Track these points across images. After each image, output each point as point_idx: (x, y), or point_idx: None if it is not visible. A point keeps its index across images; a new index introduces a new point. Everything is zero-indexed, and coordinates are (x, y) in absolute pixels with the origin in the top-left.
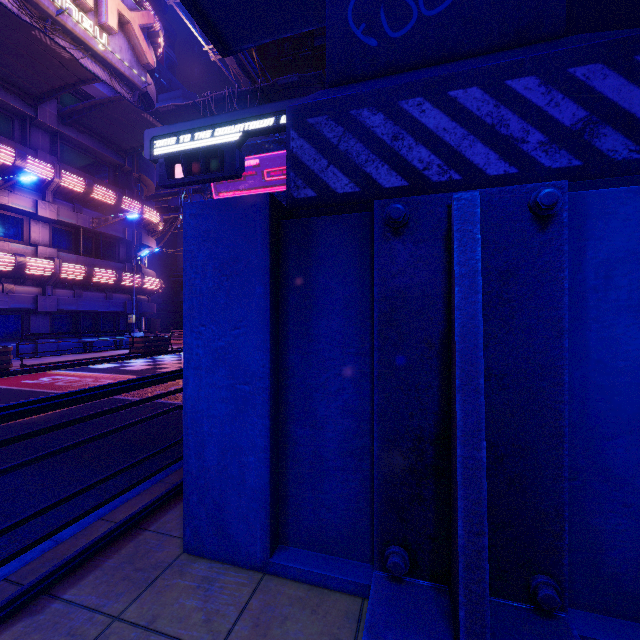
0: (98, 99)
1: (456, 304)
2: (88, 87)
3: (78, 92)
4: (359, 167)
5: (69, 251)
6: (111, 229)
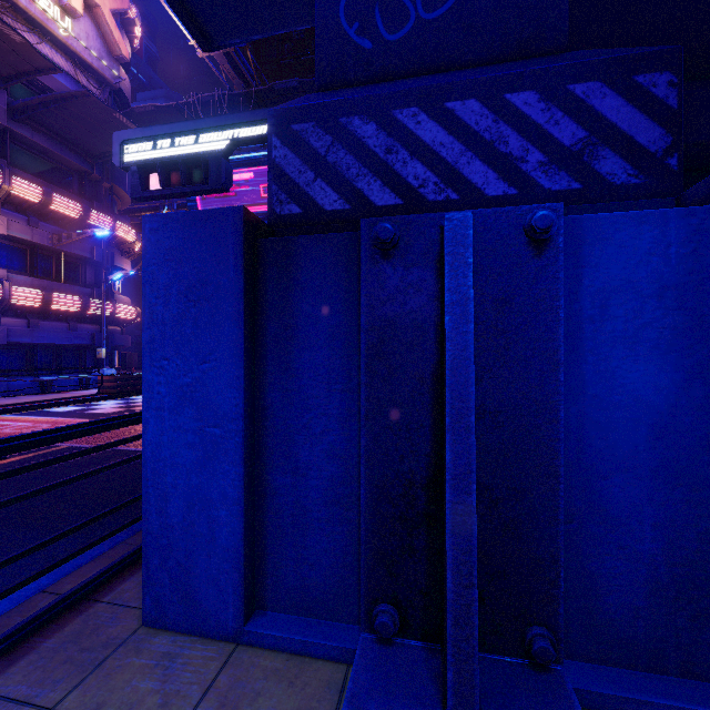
0: (58, 93)
1: (447, 334)
2: (46, 78)
3: (33, 83)
4: (349, 182)
5: (22, 272)
6: (75, 247)
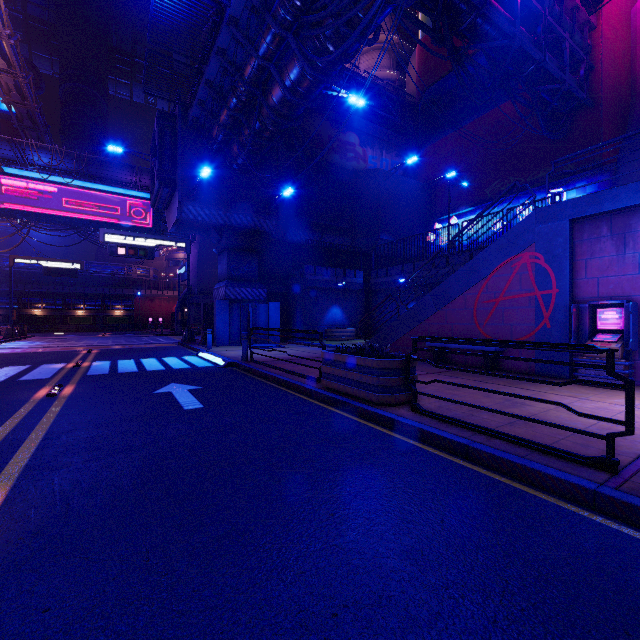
0: None
1: (250, 314)
2: None
3: None
4: (236, 295)
5: None
6: None
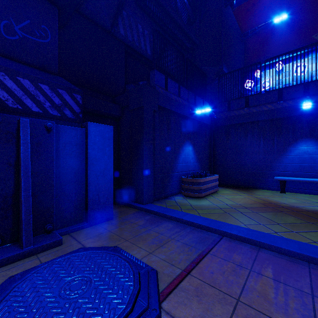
0: None
1: (21, 152)
2: None
3: None
4: None
5: None
6: None
